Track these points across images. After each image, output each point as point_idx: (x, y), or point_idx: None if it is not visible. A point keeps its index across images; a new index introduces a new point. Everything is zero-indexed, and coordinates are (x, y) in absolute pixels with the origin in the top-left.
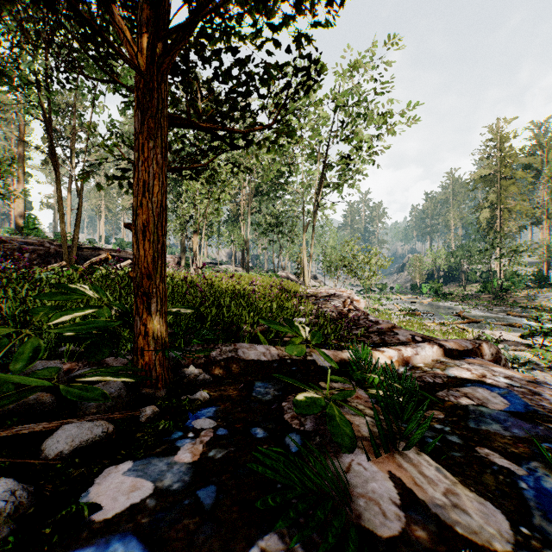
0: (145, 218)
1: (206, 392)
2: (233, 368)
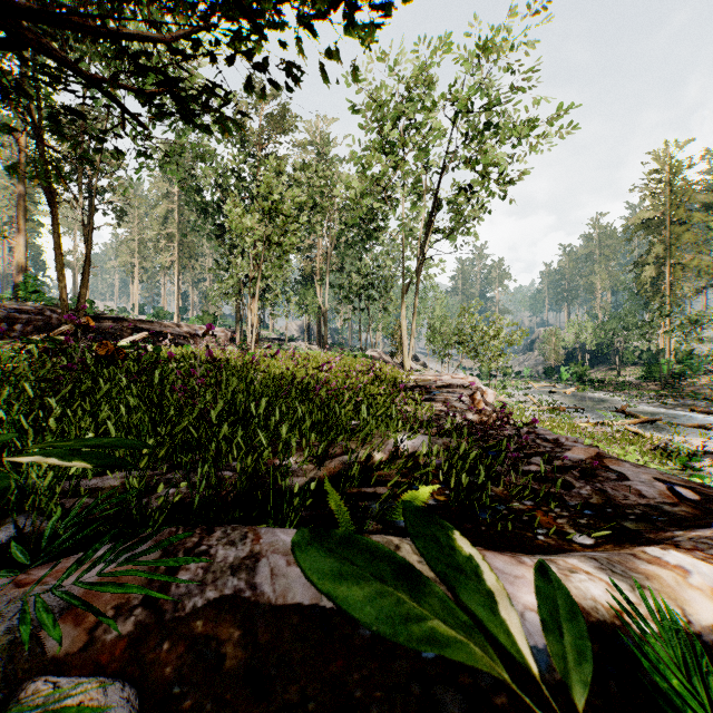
0: None
1: None
2: (230, 647)
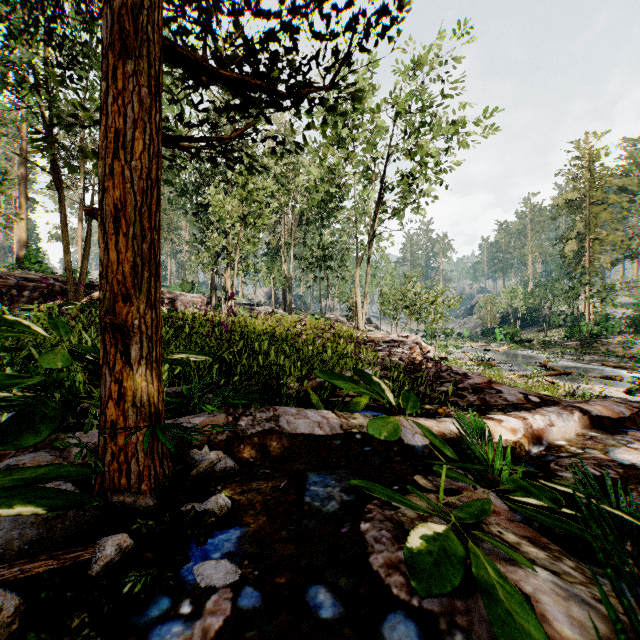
0: (118, 196)
1: (226, 494)
2: (272, 448)
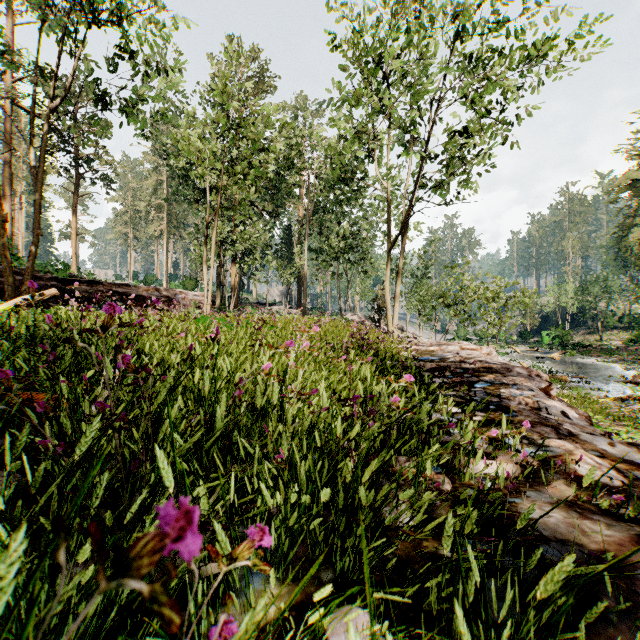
0: None
1: None
2: None
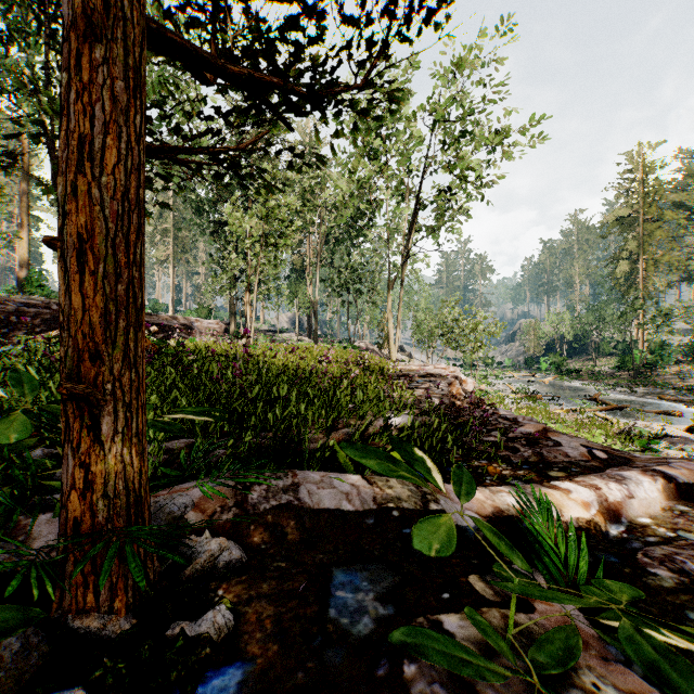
0: (83, 222)
1: (228, 605)
2: (289, 529)
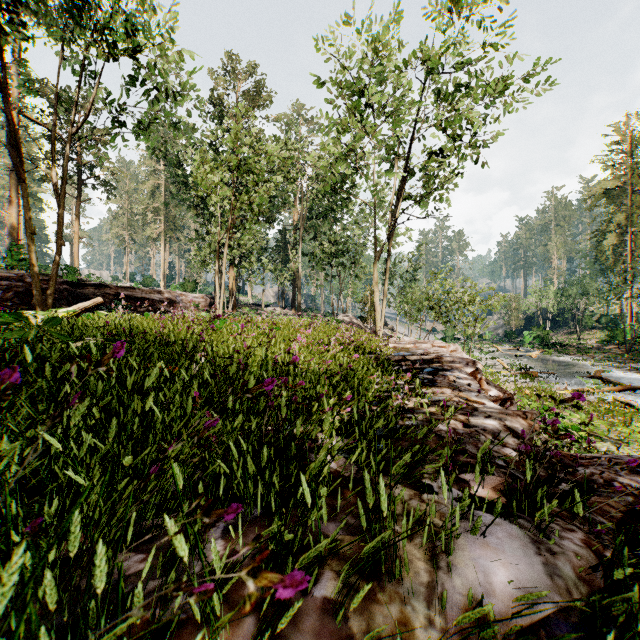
0: None
1: None
2: None
